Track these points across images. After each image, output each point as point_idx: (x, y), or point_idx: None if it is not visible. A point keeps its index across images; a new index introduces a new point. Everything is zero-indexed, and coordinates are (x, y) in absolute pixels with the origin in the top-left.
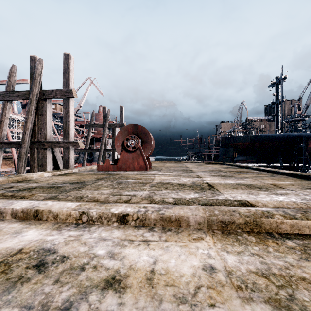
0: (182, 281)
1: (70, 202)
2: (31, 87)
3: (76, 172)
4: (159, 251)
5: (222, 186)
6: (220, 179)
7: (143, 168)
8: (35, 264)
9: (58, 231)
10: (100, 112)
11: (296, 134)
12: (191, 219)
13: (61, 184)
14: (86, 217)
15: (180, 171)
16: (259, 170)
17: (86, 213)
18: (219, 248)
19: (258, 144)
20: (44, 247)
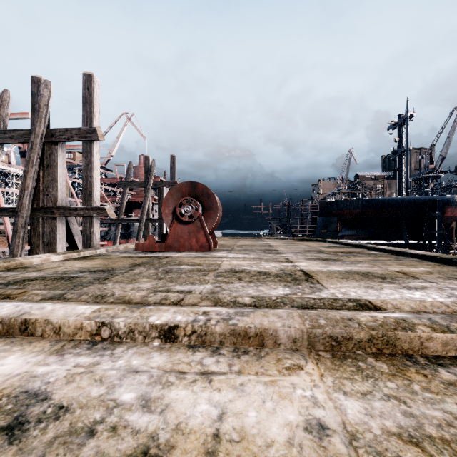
0: (271, 455)
1: (84, 305)
2: (32, 123)
3: (102, 254)
4: (229, 393)
5: (325, 275)
6: (321, 264)
7: (205, 248)
8: (6, 424)
9: (58, 357)
10: (142, 163)
11: (427, 197)
12: (281, 334)
13: (76, 273)
14: (108, 332)
15: (260, 252)
16: (377, 251)
17: (108, 324)
18: (331, 386)
19: (373, 212)
20: (28, 388)
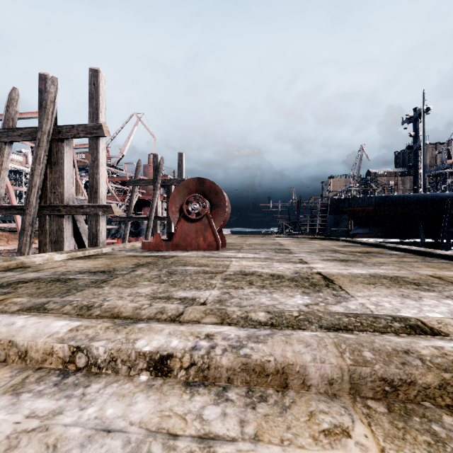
0: None
1: (62, 320)
2: (39, 120)
3: (108, 253)
4: None
5: (348, 280)
6: (340, 265)
7: (213, 247)
8: None
9: (13, 397)
10: (151, 162)
11: (445, 194)
12: (311, 372)
13: (75, 274)
14: (84, 359)
15: (270, 252)
16: (398, 251)
17: (85, 350)
18: None
19: (387, 210)
20: None
